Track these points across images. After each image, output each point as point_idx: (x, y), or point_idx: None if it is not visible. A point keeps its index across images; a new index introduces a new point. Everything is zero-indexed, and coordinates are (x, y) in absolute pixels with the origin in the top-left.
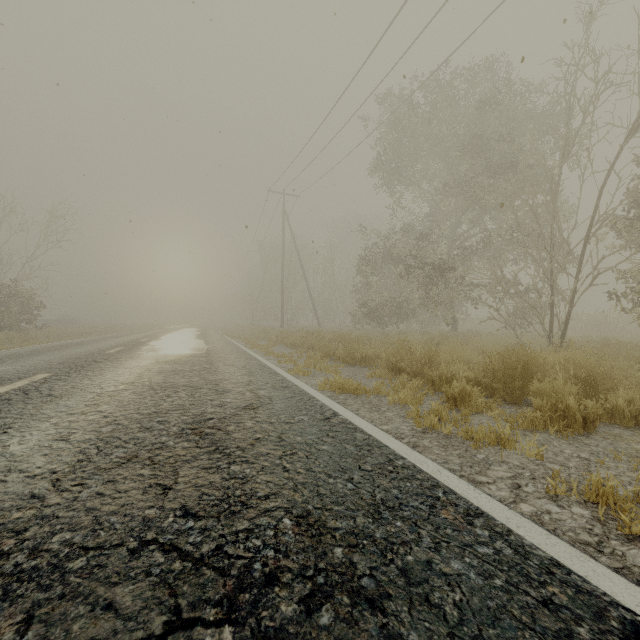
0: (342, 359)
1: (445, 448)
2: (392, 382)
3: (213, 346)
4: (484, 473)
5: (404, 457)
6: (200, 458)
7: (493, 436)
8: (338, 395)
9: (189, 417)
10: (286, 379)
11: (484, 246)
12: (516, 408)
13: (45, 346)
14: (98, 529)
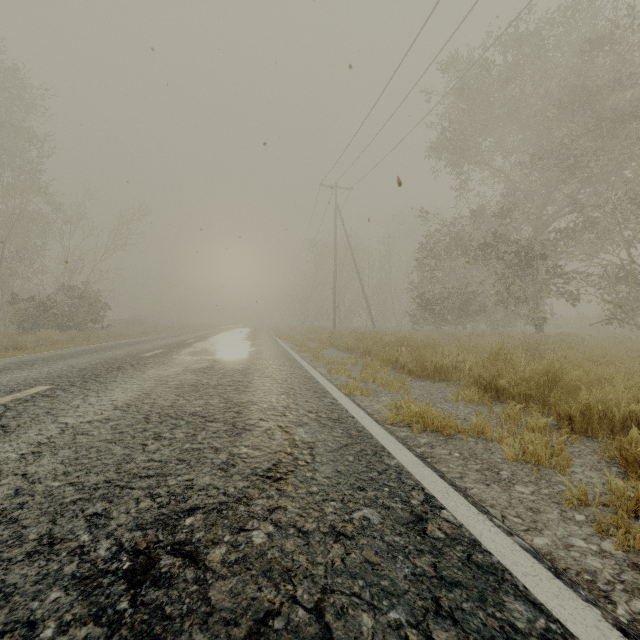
0: (408, 369)
1: None
2: (492, 411)
3: (258, 349)
4: None
5: None
6: None
7: None
8: (417, 435)
9: (155, 502)
10: (337, 403)
11: (585, 227)
12: None
13: (95, 346)
14: None
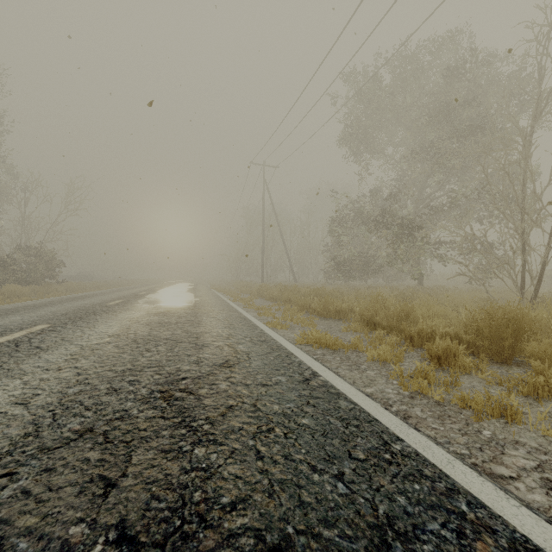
0: (317, 312)
1: (441, 420)
2: (368, 336)
3: (201, 299)
4: (499, 460)
5: (401, 438)
6: (161, 434)
7: (496, 407)
8: (315, 350)
9: (162, 376)
10: (264, 332)
11: (450, 206)
12: (506, 368)
13: (60, 298)
14: None
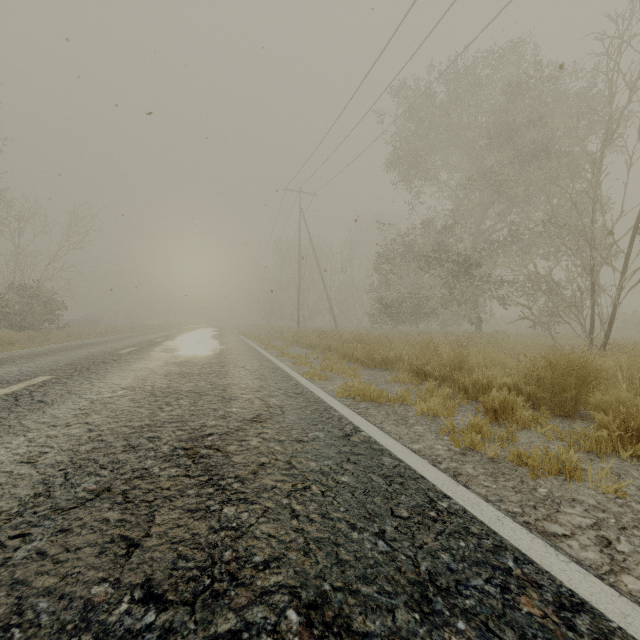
0: (361, 361)
1: (494, 477)
2: (417, 388)
3: (227, 346)
4: (554, 518)
5: (448, 495)
6: (187, 493)
7: (554, 463)
8: (358, 403)
9: (185, 432)
10: (300, 384)
11: (512, 241)
12: (569, 422)
13: (62, 346)
14: (13, 625)
